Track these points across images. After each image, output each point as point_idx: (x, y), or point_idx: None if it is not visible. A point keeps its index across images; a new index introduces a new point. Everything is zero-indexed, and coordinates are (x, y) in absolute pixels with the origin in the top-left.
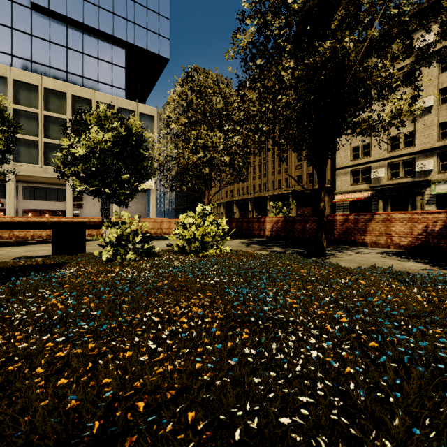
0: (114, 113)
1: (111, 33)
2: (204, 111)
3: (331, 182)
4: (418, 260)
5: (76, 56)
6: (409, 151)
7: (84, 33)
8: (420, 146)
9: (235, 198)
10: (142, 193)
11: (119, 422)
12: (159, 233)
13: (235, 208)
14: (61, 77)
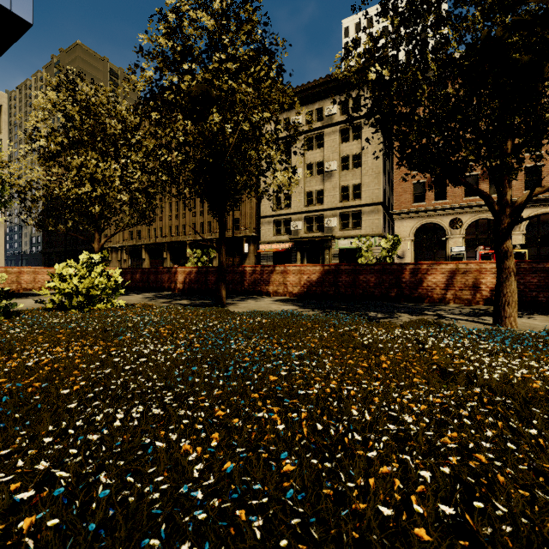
0: None
1: None
2: (93, 131)
3: (256, 230)
4: (294, 304)
5: None
6: (320, 207)
7: None
8: (328, 204)
9: (143, 240)
10: None
11: (20, 390)
12: (15, 289)
13: (144, 254)
14: None
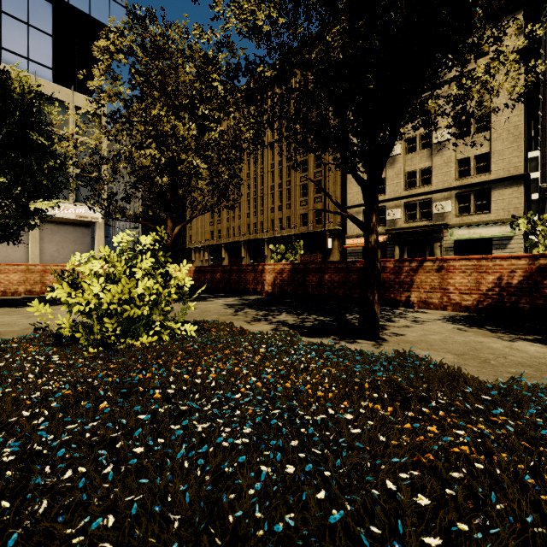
0: None
1: None
2: (164, 86)
3: (341, 223)
4: (524, 337)
5: None
6: (427, 189)
7: None
8: (438, 184)
9: (223, 240)
10: (84, 229)
11: None
12: None
13: (224, 253)
14: None
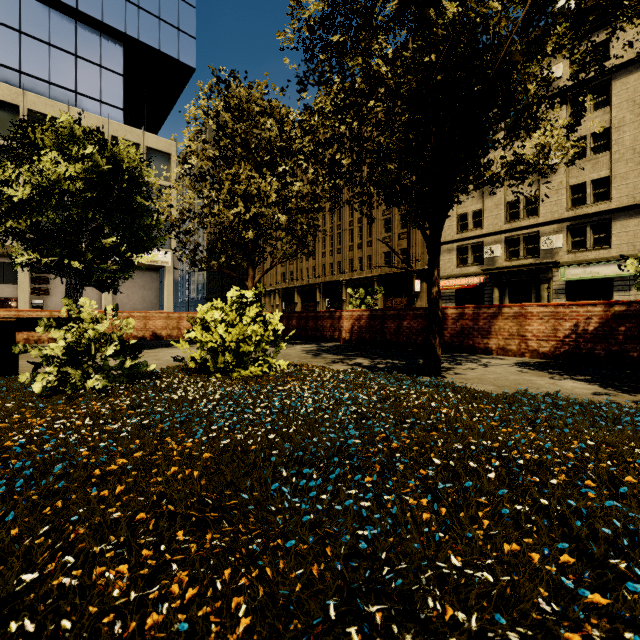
0: (88, 132)
1: (99, 18)
2: (246, 141)
3: None
4: (576, 377)
5: (37, 48)
6: (532, 222)
7: (52, 11)
8: (546, 216)
9: (296, 282)
10: (152, 273)
11: None
12: (176, 336)
13: (297, 298)
14: (9, 80)
